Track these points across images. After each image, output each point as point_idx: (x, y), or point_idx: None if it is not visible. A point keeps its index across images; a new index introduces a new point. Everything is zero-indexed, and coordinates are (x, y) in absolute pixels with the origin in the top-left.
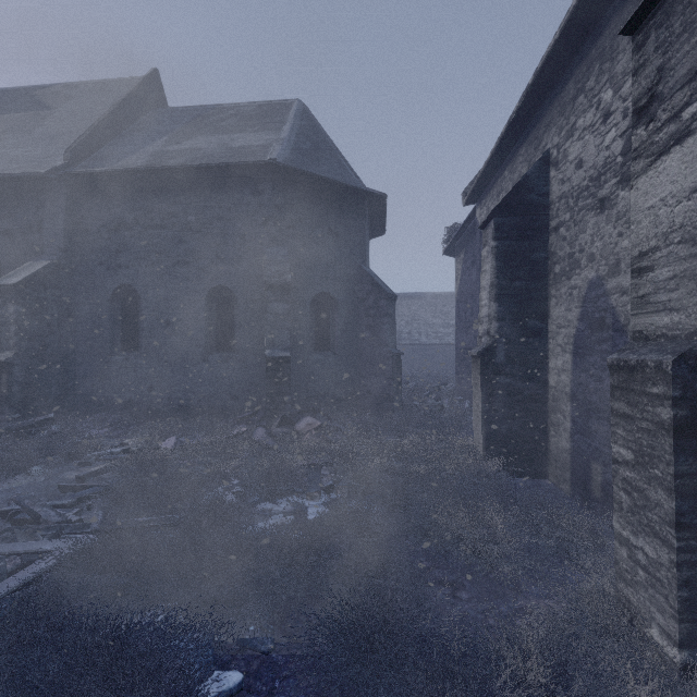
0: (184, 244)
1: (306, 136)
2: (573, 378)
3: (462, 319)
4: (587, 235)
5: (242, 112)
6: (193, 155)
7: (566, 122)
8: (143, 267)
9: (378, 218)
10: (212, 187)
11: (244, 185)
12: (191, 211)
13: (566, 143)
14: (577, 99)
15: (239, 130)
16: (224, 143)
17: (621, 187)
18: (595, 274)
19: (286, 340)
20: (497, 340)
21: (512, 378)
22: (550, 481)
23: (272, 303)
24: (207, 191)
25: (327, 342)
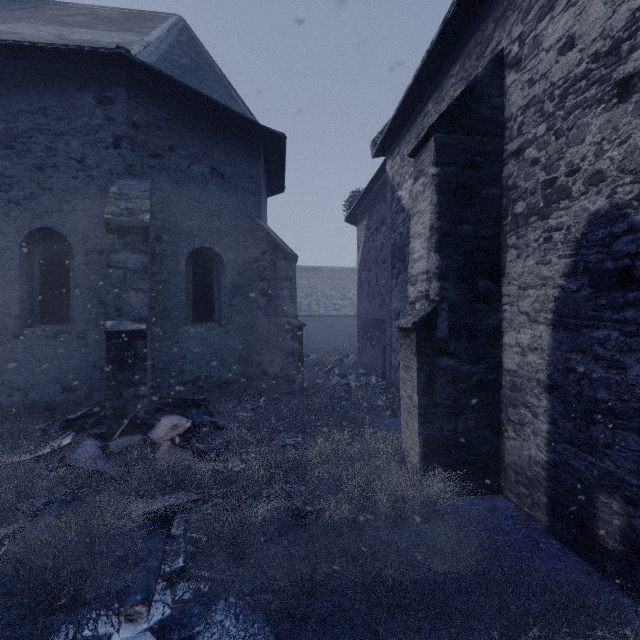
0: None
1: (184, 52)
2: (554, 360)
3: (365, 289)
4: (587, 146)
5: (98, 13)
6: (3, 37)
7: None
8: None
9: (276, 169)
10: (32, 84)
11: (83, 87)
12: None
13: (539, 24)
14: None
15: (87, 25)
16: (60, 33)
17: None
18: (606, 202)
19: (142, 306)
20: (438, 306)
21: (457, 359)
22: (506, 499)
23: (119, 252)
24: (23, 88)
25: (210, 311)
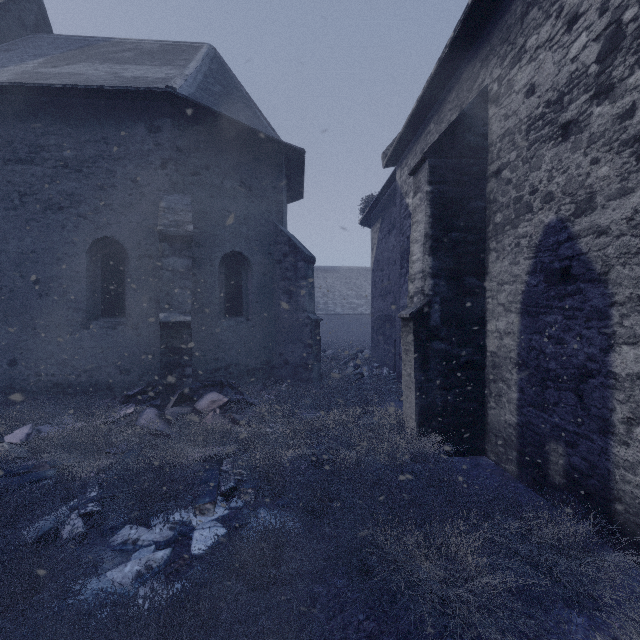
0: (58, 185)
1: (216, 79)
2: (521, 341)
3: (378, 287)
4: (542, 172)
5: (142, 47)
6: (72, 79)
7: (512, 47)
8: (1, 210)
9: (296, 179)
10: (96, 118)
11: (137, 119)
12: (67, 145)
13: (512, 71)
14: (528, 15)
15: (135, 62)
16: (115, 71)
17: (596, 103)
18: (554, 217)
19: (187, 302)
20: (431, 299)
21: (448, 343)
22: (489, 459)
23: (169, 257)
24: (89, 122)
25: (239, 307)
